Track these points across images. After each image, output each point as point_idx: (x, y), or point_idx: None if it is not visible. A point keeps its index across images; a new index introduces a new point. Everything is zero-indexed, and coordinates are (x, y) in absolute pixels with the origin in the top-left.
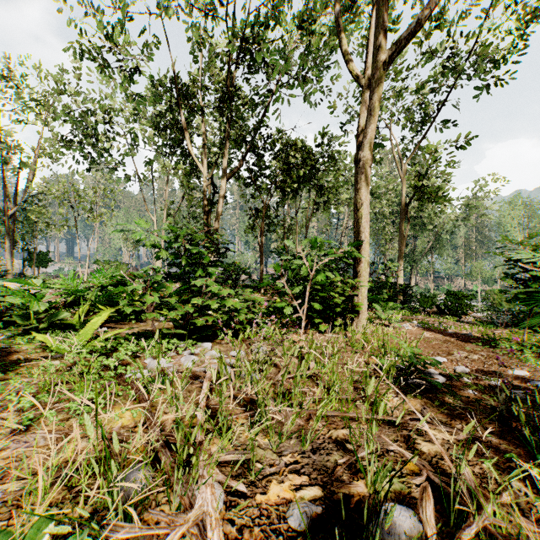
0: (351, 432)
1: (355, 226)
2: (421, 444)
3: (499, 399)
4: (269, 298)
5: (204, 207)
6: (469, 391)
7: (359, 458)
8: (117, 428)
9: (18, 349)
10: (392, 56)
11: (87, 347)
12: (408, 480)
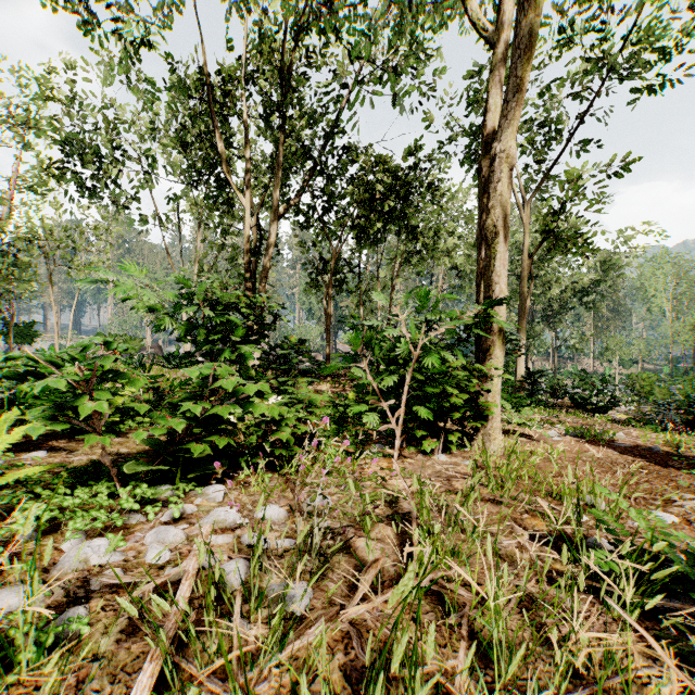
0: None
1: (479, 275)
2: None
3: None
4: (338, 388)
5: (245, 257)
6: None
7: None
8: None
9: None
10: None
11: None
12: None
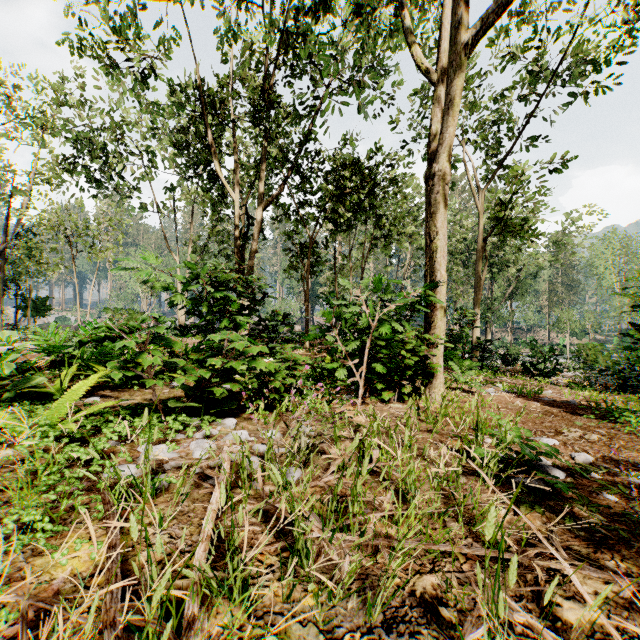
0: (448, 587)
1: (427, 263)
2: (563, 605)
3: None
4: (316, 355)
5: (236, 242)
6: (605, 494)
7: None
8: (61, 579)
9: None
10: (479, 35)
11: (56, 428)
12: None
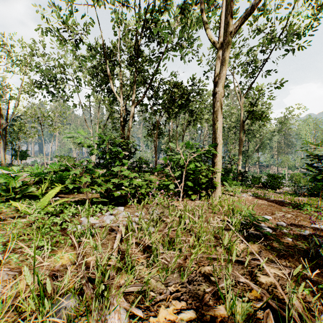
0: (214, 269)
1: (213, 134)
2: (260, 276)
3: (310, 245)
4: (160, 178)
5: (121, 123)
6: (288, 238)
7: (219, 287)
8: (58, 266)
9: (1, 211)
10: (237, 28)
11: (44, 210)
12: (254, 304)
